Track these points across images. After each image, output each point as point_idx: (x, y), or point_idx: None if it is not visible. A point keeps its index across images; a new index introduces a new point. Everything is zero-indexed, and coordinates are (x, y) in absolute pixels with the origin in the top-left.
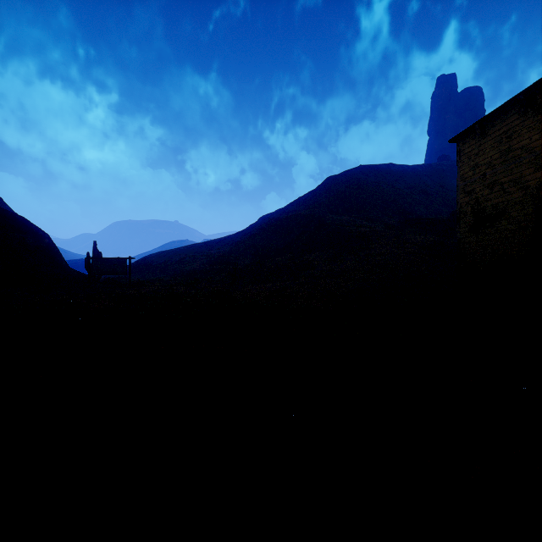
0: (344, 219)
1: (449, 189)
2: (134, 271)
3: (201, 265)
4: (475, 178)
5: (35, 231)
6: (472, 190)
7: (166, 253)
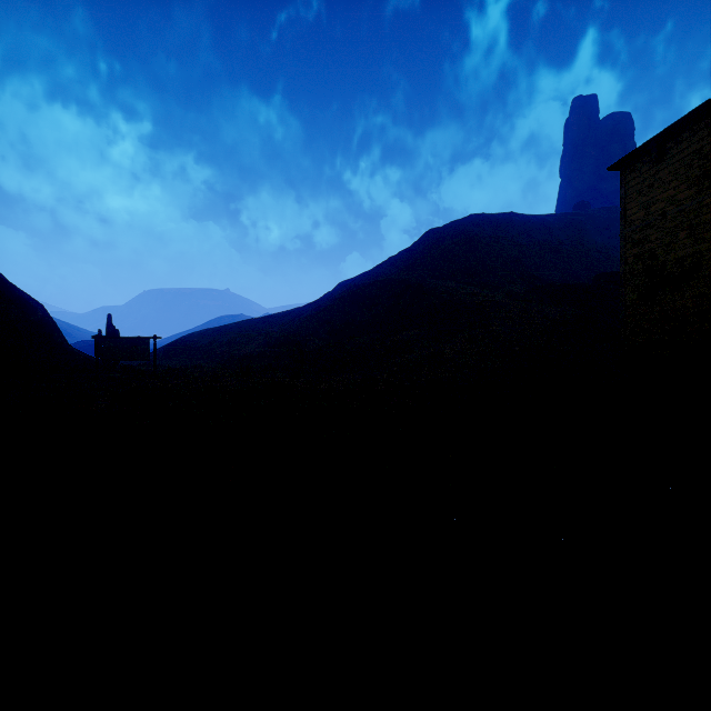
0: (451, 286)
1: (589, 246)
2: (167, 356)
3: (258, 348)
4: (649, 220)
5: (24, 300)
6: (645, 239)
7: (211, 332)
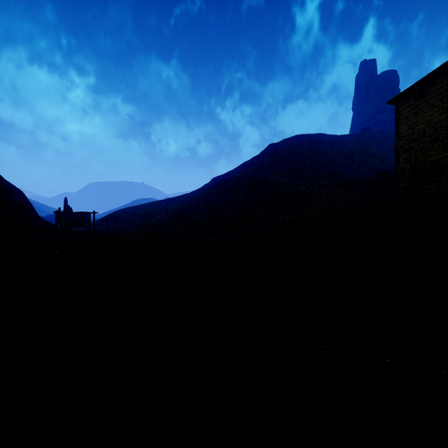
0: (284, 180)
1: (371, 155)
2: (103, 224)
3: (161, 219)
4: (414, 136)
5: (10, 188)
6: (411, 148)
7: (132, 209)
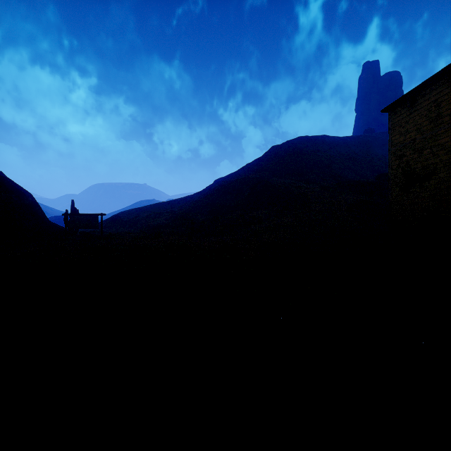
0: (286, 182)
1: (373, 156)
2: (108, 225)
3: (165, 220)
4: (405, 143)
5: (20, 191)
6: (403, 154)
7: (135, 210)
